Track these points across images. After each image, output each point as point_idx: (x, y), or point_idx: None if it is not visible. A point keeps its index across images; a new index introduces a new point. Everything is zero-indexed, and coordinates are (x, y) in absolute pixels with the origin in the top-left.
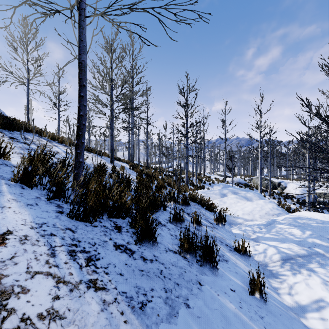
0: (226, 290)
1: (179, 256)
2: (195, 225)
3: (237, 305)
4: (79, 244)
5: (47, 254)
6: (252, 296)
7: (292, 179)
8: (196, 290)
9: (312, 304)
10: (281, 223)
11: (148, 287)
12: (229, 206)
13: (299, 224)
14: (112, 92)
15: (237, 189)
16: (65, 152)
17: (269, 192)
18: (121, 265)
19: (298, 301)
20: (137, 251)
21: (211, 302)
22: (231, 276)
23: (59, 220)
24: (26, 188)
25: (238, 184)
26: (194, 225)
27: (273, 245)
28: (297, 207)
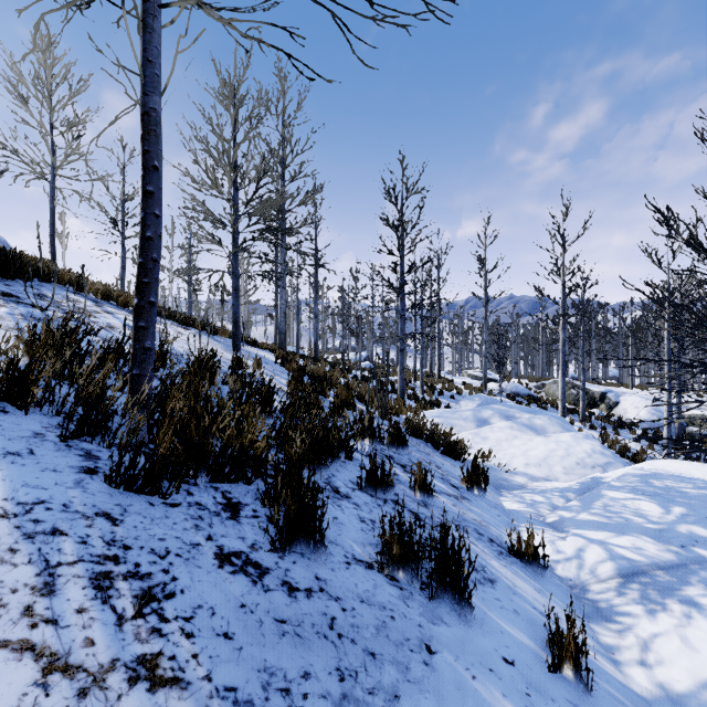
0: (493, 663)
1: (378, 575)
2: (418, 493)
3: (521, 704)
4: (126, 557)
5: (32, 587)
6: (556, 676)
7: (630, 386)
8: (418, 667)
9: (699, 690)
10: (615, 488)
11: (297, 669)
12: (494, 448)
13: (656, 490)
14: (236, 195)
15: (512, 409)
16: (128, 328)
17: (581, 414)
18: (229, 609)
19: (666, 683)
20: (275, 567)
21: (455, 699)
22: (503, 623)
23: (82, 491)
24: (13, 411)
25: (514, 396)
26: (417, 495)
27: (597, 540)
28: (644, 447)
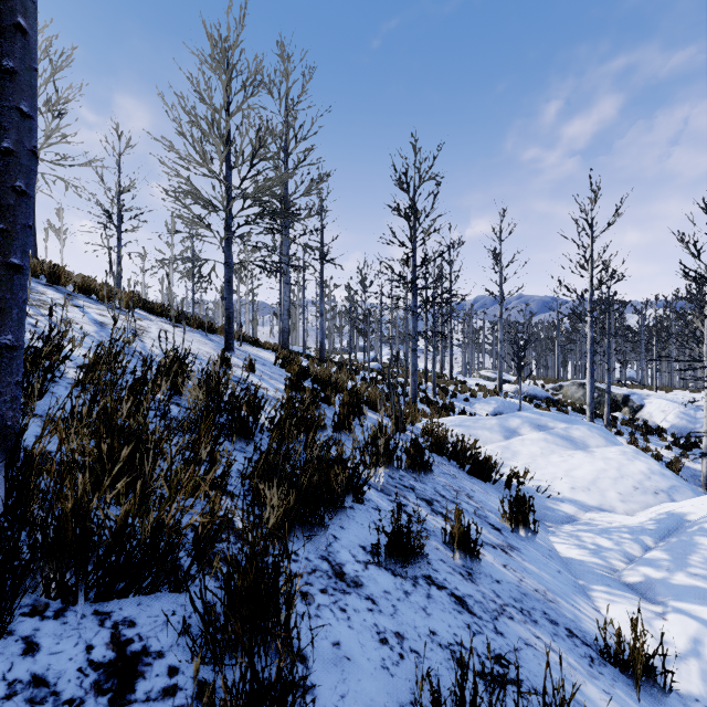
0: None
1: None
2: (457, 554)
3: None
4: None
5: None
6: None
7: (655, 388)
8: None
9: None
10: None
11: None
12: (529, 465)
13: None
14: (229, 174)
15: (544, 418)
16: (93, 323)
17: (605, 419)
18: None
19: None
20: None
21: None
22: None
23: None
24: None
25: (532, 399)
26: (455, 557)
27: None
28: (677, 455)
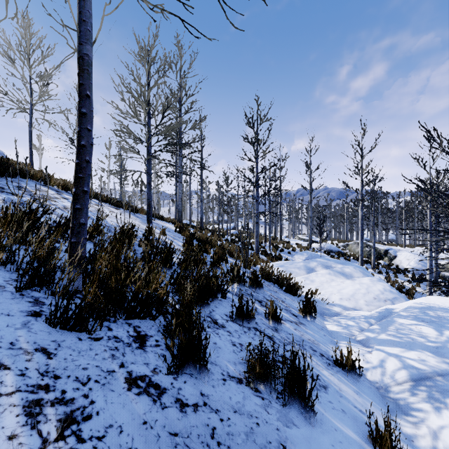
0: None
1: (246, 388)
2: (271, 322)
3: None
4: (55, 385)
5: None
6: None
7: (404, 245)
8: None
9: None
10: (403, 317)
11: None
12: (319, 287)
13: (431, 318)
14: (149, 121)
15: (330, 262)
16: None
17: (372, 264)
18: (133, 426)
19: None
20: (170, 387)
21: None
22: (335, 422)
23: (27, 331)
24: None
25: (329, 252)
26: (270, 323)
27: (394, 353)
28: (413, 285)
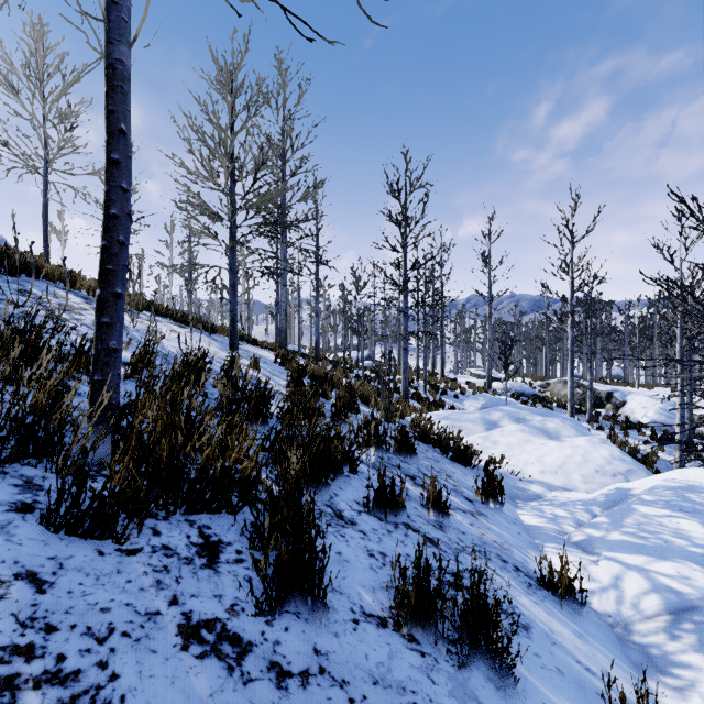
0: None
1: (393, 636)
2: (431, 512)
3: None
4: (46, 645)
5: None
6: None
7: (637, 385)
8: None
9: None
10: (648, 503)
11: None
12: (506, 453)
13: (695, 506)
14: (233, 187)
15: (522, 411)
16: None
17: (588, 414)
18: None
19: None
20: (260, 640)
21: None
22: (548, 693)
23: (4, 541)
24: None
25: (519, 396)
26: (430, 514)
27: (636, 566)
28: (654, 448)
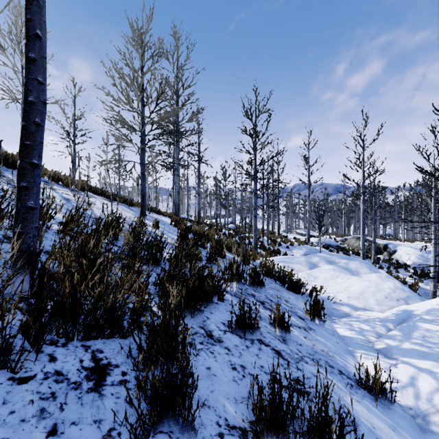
0: None
1: None
2: (277, 329)
3: None
4: None
5: None
6: None
7: (403, 240)
8: None
9: None
10: (428, 321)
11: None
12: (323, 284)
13: None
14: (143, 109)
15: (333, 257)
16: (62, 199)
17: (372, 259)
18: None
19: None
20: None
21: None
22: None
23: None
24: None
25: (328, 247)
26: (276, 331)
27: (425, 369)
28: (416, 281)
